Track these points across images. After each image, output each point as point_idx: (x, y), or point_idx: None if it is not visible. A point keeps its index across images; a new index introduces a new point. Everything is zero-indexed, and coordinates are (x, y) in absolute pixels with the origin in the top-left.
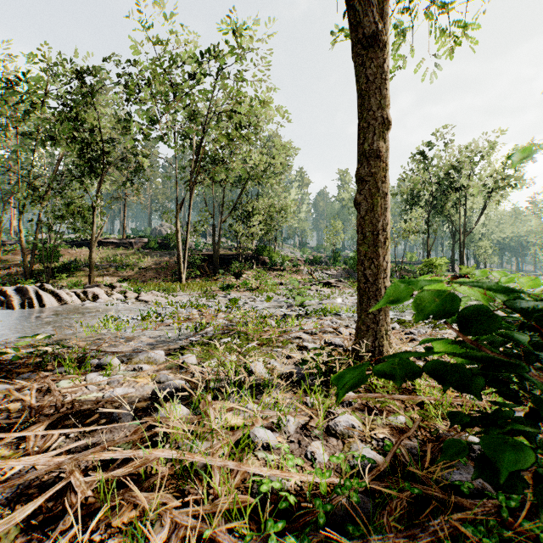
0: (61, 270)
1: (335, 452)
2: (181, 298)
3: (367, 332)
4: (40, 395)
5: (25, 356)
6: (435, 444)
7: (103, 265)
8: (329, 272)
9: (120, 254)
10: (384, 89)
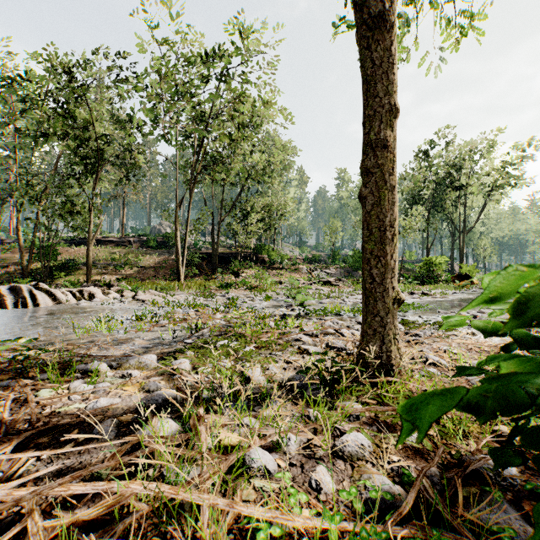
0: (59, 268)
1: (343, 479)
2: (178, 297)
3: (374, 336)
4: (17, 406)
5: (7, 362)
6: (459, 470)
7: (101, 264)
8: (328, 271)
9: (119, 253)
10: (392, 74)
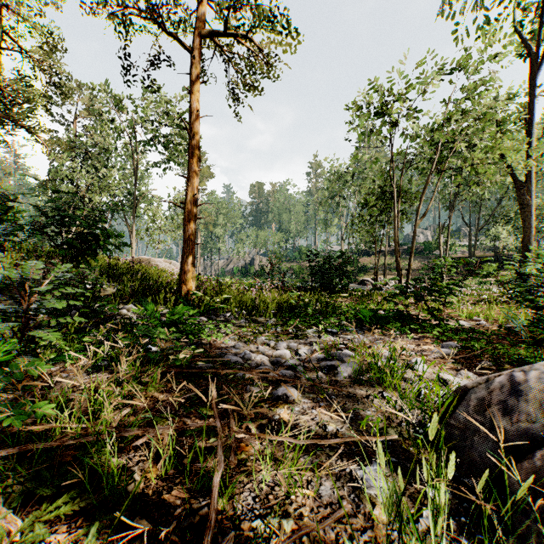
0: (359, 271)
1: None
2: None
3: None
4: None
5: None
6: None
7: (380, 268)
8: None
9: (390, 260)
10: (530, 218)
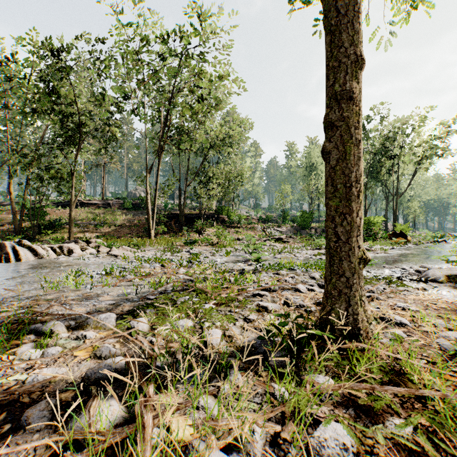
0: (47, 227)
1: None
2: (148, 252)
3: (339, 297)
4: None
5: None
6: None
7: (83, 223)
8: (280, 229)
9: (99, 214)
10: (357, 23)
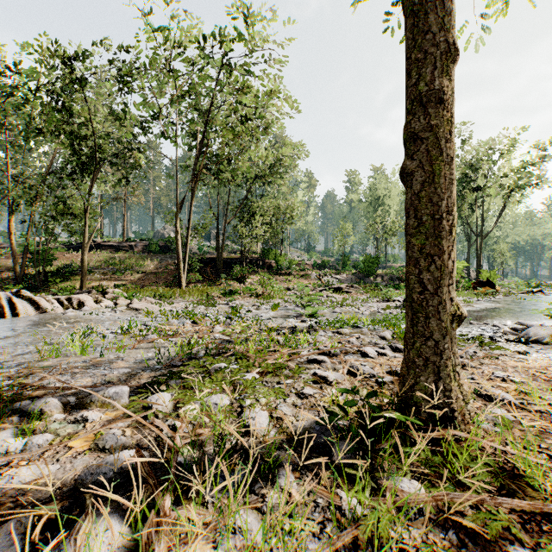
0: (55, 274)
1: None
2: (177, 305)
3: (425, 367)
4: None
5: None
6: None
7: (100, 270)
8: (339, 277)
9: (119, 258)
10: (448, 1)
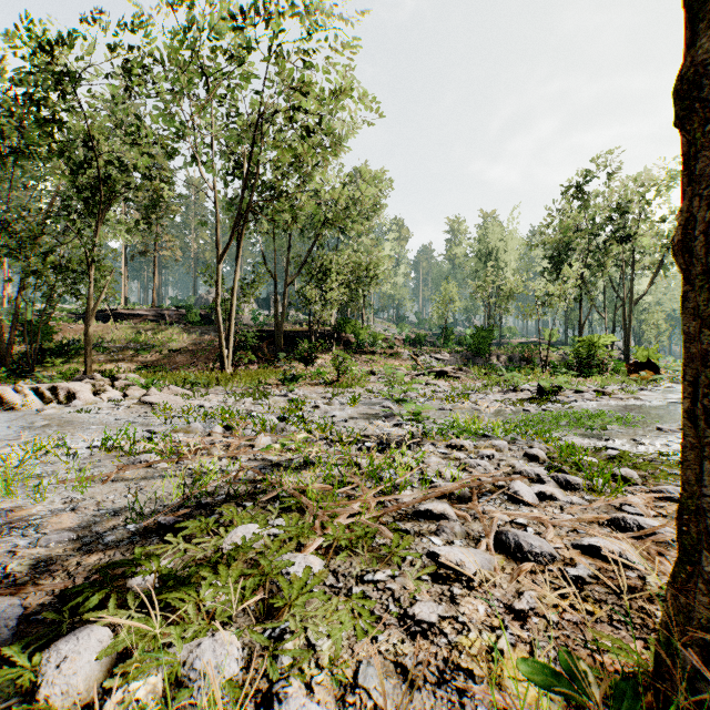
0: (56, 353)
1: None
2: (213, 397)
3: None
4: None
5: None
6: None
7: (118, 347)
8: (440, 356)
9: (145, 331)
10: None
